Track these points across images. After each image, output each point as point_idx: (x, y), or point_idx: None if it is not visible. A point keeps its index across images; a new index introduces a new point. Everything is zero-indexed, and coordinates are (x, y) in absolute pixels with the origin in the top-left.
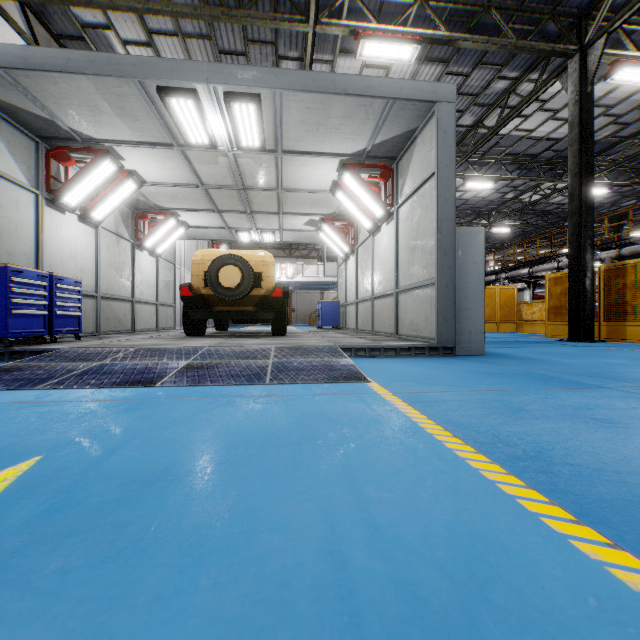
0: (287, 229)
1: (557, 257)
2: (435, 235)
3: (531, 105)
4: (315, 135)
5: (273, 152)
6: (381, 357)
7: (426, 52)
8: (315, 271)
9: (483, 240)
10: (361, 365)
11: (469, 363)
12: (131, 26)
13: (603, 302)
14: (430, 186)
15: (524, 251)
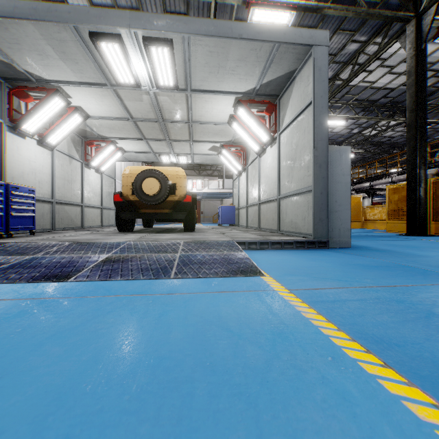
0: (196, 153)
1: (391, 174)
2: (312, 152)
3: (374, 62)
4: (216, 76)
5: (184, 91)
6: (269, 249)
7: (299, 21)
8: (217, 185)
9: (350, 156)
10: (254, 257)
11: (343, 255)
12: (80, 1)
13: (431, 206)
14: (307, 114)
15: (366, 170)
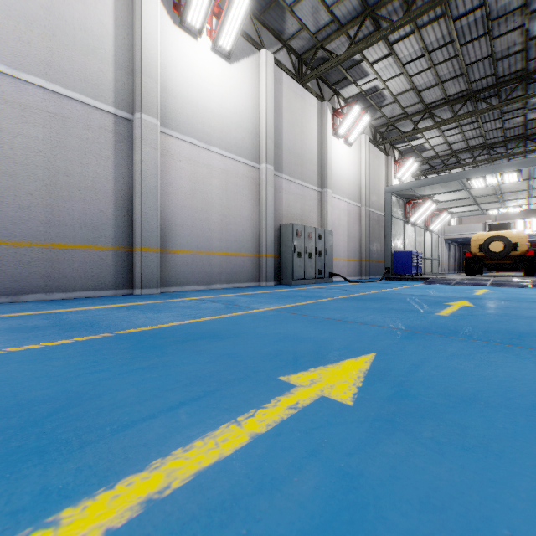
0: (533, 203)
1: None
2: None
3: None
4: None
5: (525, 180)
6: None
7: None
8: None
9: None
10: None
11: None
12: (427, 124)
13: None
14: None
15: None
